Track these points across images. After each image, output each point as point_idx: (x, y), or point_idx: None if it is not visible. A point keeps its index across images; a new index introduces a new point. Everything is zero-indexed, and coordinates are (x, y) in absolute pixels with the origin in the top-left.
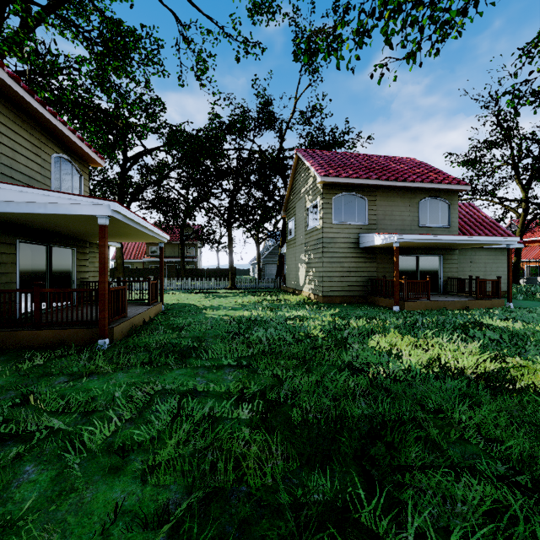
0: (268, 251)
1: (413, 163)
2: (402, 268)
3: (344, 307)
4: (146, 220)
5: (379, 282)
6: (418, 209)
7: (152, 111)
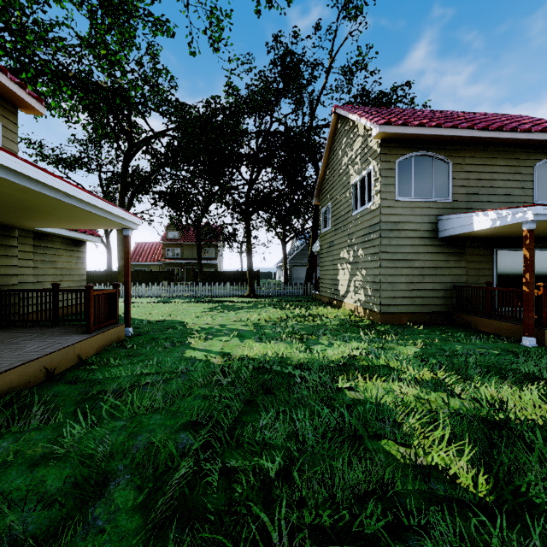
0: (296, 252)
1: (509, 115)
2: (506, 270)
3: (423, 334)
4: (40, 167)
5: (476, 291)
6: (533, 177)
7: (158, 85)
